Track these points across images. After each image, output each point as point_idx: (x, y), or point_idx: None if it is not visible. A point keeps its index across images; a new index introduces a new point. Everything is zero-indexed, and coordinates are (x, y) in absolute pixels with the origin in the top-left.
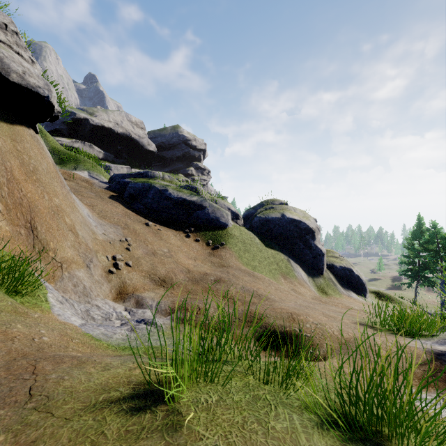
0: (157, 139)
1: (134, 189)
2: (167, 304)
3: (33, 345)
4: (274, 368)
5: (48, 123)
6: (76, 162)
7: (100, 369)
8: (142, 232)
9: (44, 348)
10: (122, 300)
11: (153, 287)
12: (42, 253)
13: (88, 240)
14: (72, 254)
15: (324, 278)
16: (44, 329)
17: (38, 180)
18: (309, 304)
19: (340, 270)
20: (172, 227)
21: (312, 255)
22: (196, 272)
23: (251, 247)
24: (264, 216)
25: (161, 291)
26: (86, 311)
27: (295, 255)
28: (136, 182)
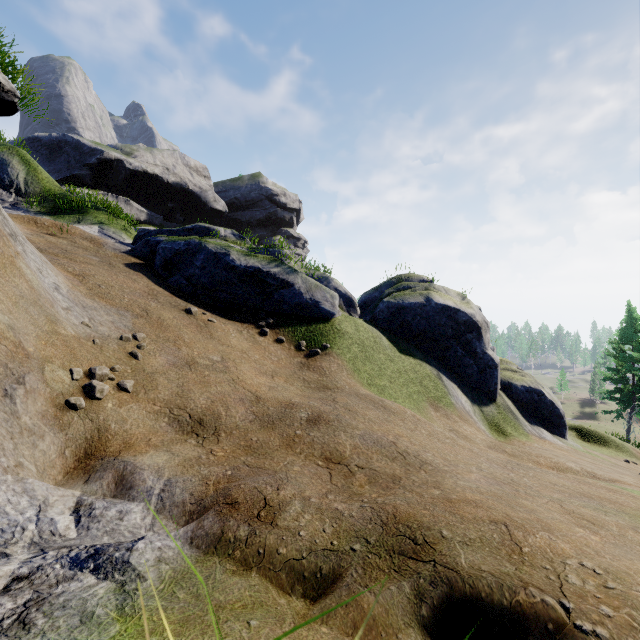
0: (228, 193)
1: (172, 253)
2: (189, 488)
3: None
4: None
5: (62, 167)
6: (82, 211)
7: None
8: (175, 324)
9: None
10: (85, 473)
11: (173, 437)
12: None
13: (26, 335)
14: None
15: (498, 406)
16: None
17: None
18: (508, 473)
19: (522, 392)
20: (235, 317)
21: (478, 367)
22: (273, 400)
23: (375, 352)
24: (396, 300)
25: (187, 448)
26: None
27: (449, 367)
28: (176, 239)
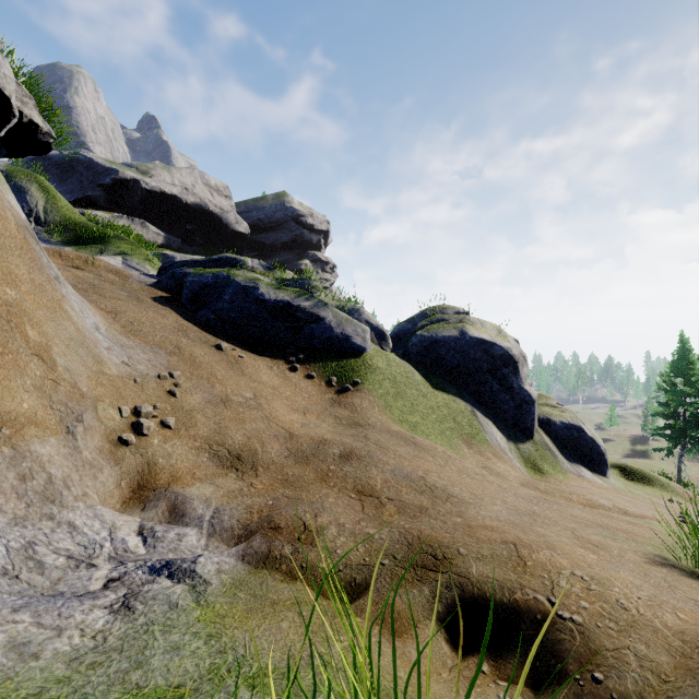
0: (250, 213)
1: (199, 286)
2: (236, 515)
3: None
4: None
5: (74, 187)
6: (104, 241)
7: None
8: (207, 361)
9: None
10: (141, 503)
11: (215, 472)
12: None
13: (79, 376)
14: (34, 406)
15: (535, 443)
16: None
17: None
18: (532, 506)
19: (561, 428)
20: (265, 353)
21: (514, 403)
22: (306, 437)
23: (407, 388)
24: (429, 334)
25: (229, 481)
26: (26, 548)
27: (484, 403)
28: (203, 272)
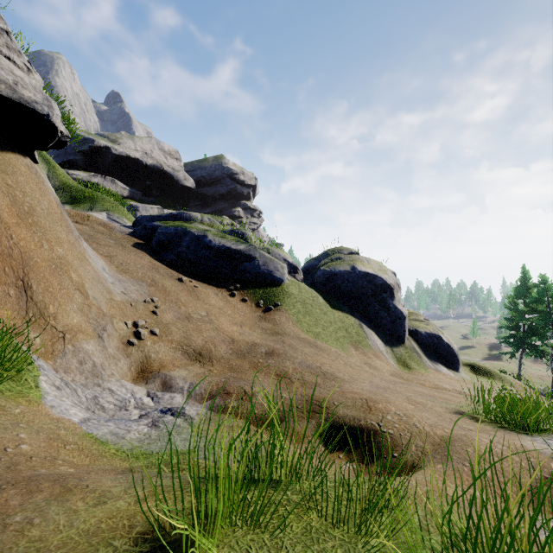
0: (195, 172)
1: (165, 235)
2: (203, 387)
3: (3, 459)
4: (347, 502)
5: (60, 153)
6: (92, 200)
7: (92, 503)
8: (174, 290)
9: (20, 464)
10: (144, 380)
11: (186, 362)
12: (39, 320)
13: (101, 302)
14: (79, 321)
15: (405, 347)
16: (26, 432)
17: (35, 224)
18: (389, 385)
19: (426, 337)
20: (212, 283)
21: (390, 318)
22: (243, 341)
23: (313, 308)
24: (329, 269)
25: (196, 368)
26: (94, 399)
27: (369, 318)
28: (168, 226)
